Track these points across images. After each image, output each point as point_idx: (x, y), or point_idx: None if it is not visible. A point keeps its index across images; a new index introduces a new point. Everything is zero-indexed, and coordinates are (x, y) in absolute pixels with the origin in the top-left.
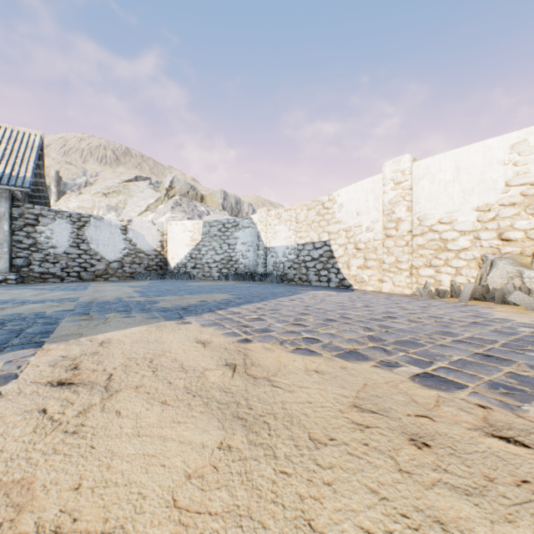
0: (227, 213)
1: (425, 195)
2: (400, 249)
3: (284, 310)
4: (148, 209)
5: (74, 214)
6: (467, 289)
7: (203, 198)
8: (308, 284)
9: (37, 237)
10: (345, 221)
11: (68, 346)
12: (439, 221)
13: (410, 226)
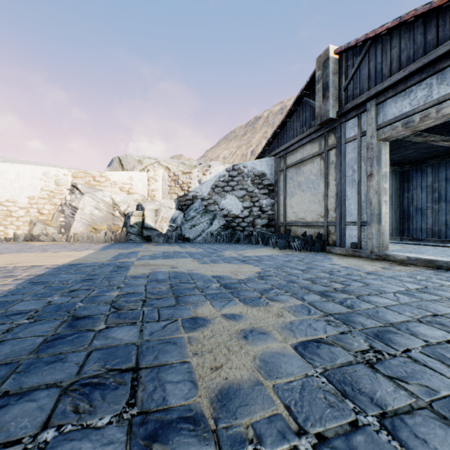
0: None
1: None
2: None
3: None
4: None
5: None
6: (23, 236)
7: None
8: None
9: None
10: None
11: None
12: (7, 200)
13: None
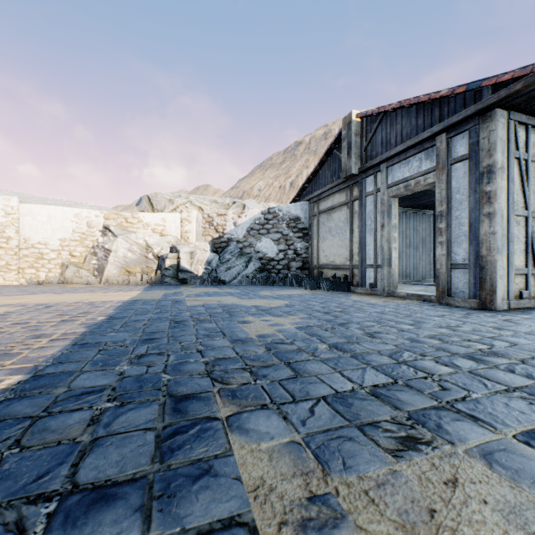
0: None
1: (30, 226)
2: (11, 257)
3: None
4: None
5: None
6: (57, 279)
7: None
8: None
9: None
10: None
11: None
12: (39, 242)
13: (18, 243)
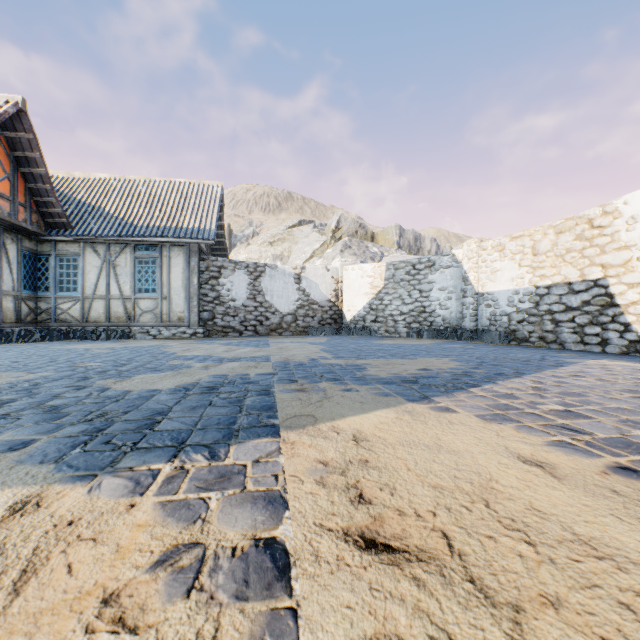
0: (404, 252)
1: None
2: None
3: (597, 397)
4: (314, 255)
5: (251, 264)
6: None
7: (373, 238)
8: (557, 346)
9: (219, 290)
10: None
11: (312, 439)
12: None
13: None
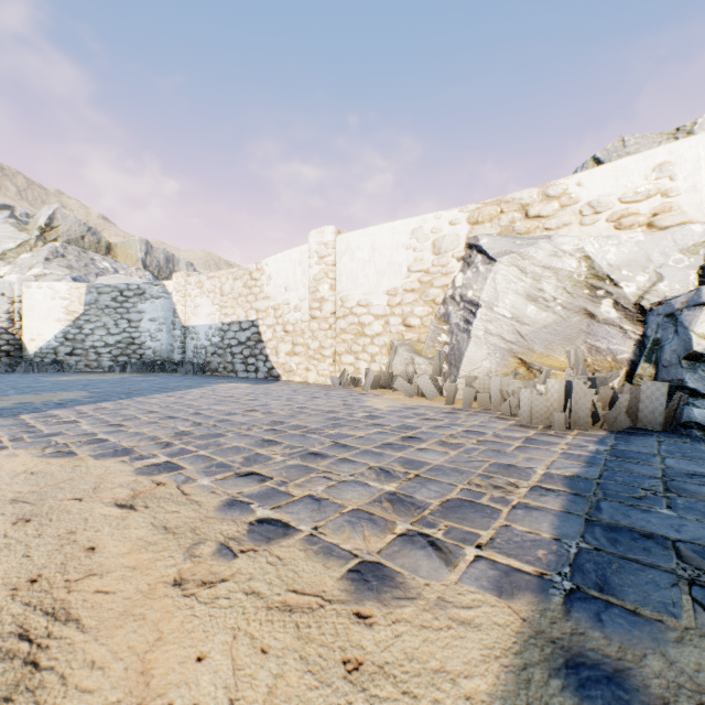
0: (149, 273)
1: (347, 274)
2: (324, 333)
3: (131, 409)
4: (4, 257)
5: None
6: (370, 377)
7: (110, 249)
8: (234, 375)
9: None
10: (273, 297)
11: None
12: (358, 303)
13: (333, 307)
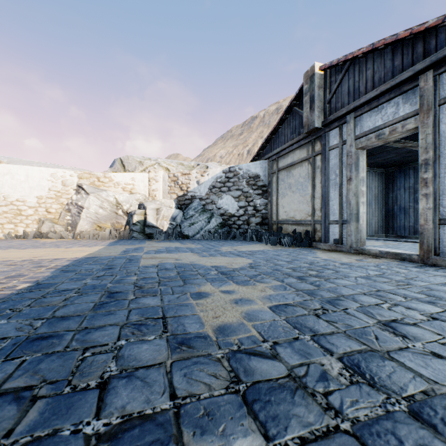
0: None
1: (9, 184)
2: None
3: None
4: None
5: None
6: (32, 233)
7: None
8: None
9: None
10: None
11: None
12: (17, 200)
13: None
